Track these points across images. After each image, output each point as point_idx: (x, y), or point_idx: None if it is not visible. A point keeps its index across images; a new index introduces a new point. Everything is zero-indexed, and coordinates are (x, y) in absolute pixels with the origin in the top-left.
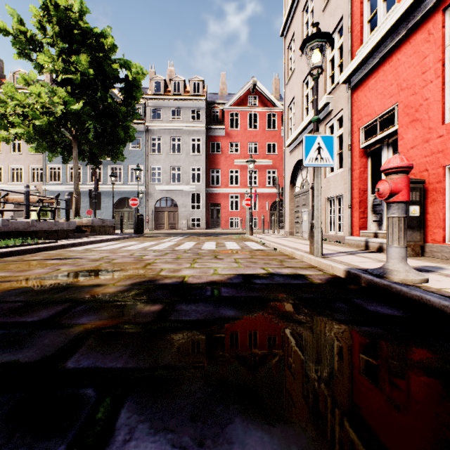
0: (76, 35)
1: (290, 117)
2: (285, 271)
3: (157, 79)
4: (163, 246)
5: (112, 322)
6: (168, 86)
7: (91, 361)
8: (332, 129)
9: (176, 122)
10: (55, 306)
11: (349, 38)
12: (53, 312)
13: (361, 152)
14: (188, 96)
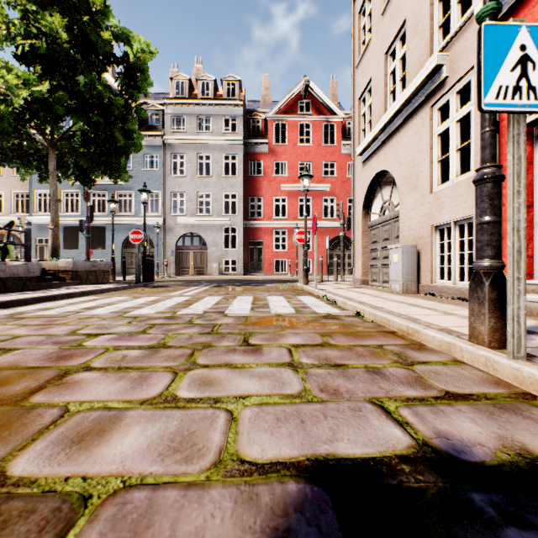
0: None
1: (362, 113)
2: (467, 429)
3: (180, 78)
4: (161, 306)
5: None
6: (194, 88)
7: None
8: (442, 114)
9: (204, 135)
10: None
11: None
12: None
13: None
14: (219, 100)
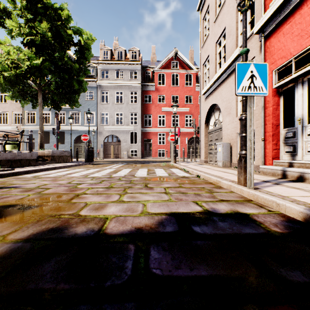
0: (39, 8)
1: (204, 72)
2: (221, 207)
3: (106, 49)
4: (103, 173)
5: None
6: (113, 54)
7: None
8: None
9: (119, 80)
10: None
11: None
12: None
13: (273, 91)
14: (128, 61)
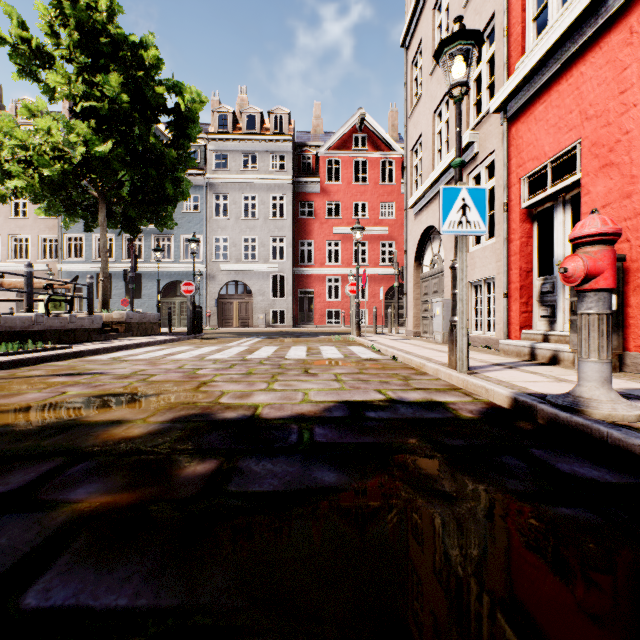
0: (103, 45)
1: (414, 165)
2: (413, 395)
3: (223, 110)
4: (229, 353)
5: (127, 497)
6: (238, 121)
7: (72, 589)
8: (477, 181)
9: (249, 173)
10: (38, 464)
11: (505, 44)
12: (32, 476)
13: (522, 214)
14: (266, 136)
